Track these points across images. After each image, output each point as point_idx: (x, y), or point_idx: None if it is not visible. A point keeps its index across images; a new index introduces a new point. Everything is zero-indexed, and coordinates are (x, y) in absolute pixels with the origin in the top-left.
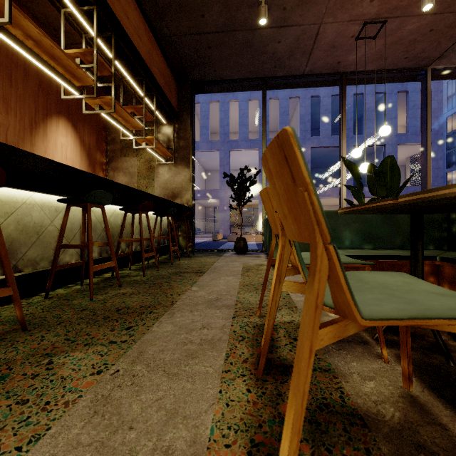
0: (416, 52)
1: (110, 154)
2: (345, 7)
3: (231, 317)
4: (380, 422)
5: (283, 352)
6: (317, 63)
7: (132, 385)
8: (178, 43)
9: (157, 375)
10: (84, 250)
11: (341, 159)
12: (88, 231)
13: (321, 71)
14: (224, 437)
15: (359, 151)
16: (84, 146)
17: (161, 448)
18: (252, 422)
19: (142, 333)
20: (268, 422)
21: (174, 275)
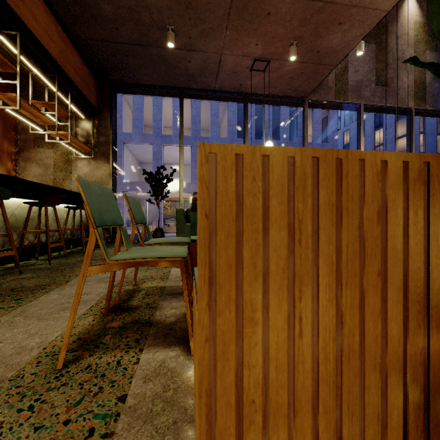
0: (296, 86)
1: (20, 143)
2: (238, 45)
3: None
4: (160, 324)
5: (133, 302)
6: (224, 83)
7: (9, 326)
8: (94, 47)
9: (31, 320)
10: None
11: None
12: None
13: (229, 89)
14: (62, 338)
15: None
16: None
17: (19, 347)
18: (85, 331)
19: (29, 301)
20: (95, 330)
21: (81, 262)
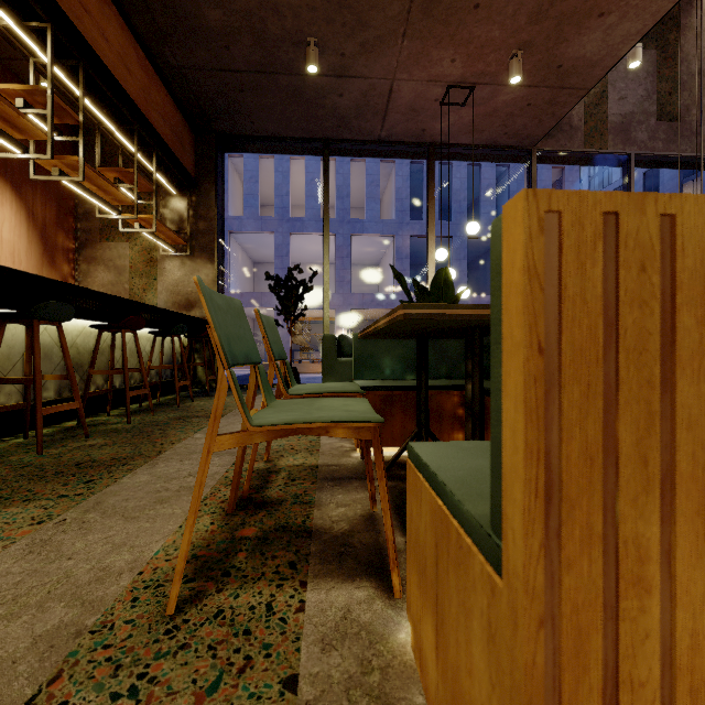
0: (516, 128)
1: (81, 235)
2: (421, 64)
3: (230, 464)
4: (326, 534)
5: (271, 491)
6: (396, 128)
7: (80, 530)
8: (192, 79)
9: (113, 519)
10: (29, 386)
11: (429, 261)
12: (35, 358)
13: (403, 139)
14: (167, 555)
15: (444, 252)
16: (34, 222)
17: (99, 567)
18: (202, 544)
19: (106, 485)
20: (219, 542)
21: (176, 420)
